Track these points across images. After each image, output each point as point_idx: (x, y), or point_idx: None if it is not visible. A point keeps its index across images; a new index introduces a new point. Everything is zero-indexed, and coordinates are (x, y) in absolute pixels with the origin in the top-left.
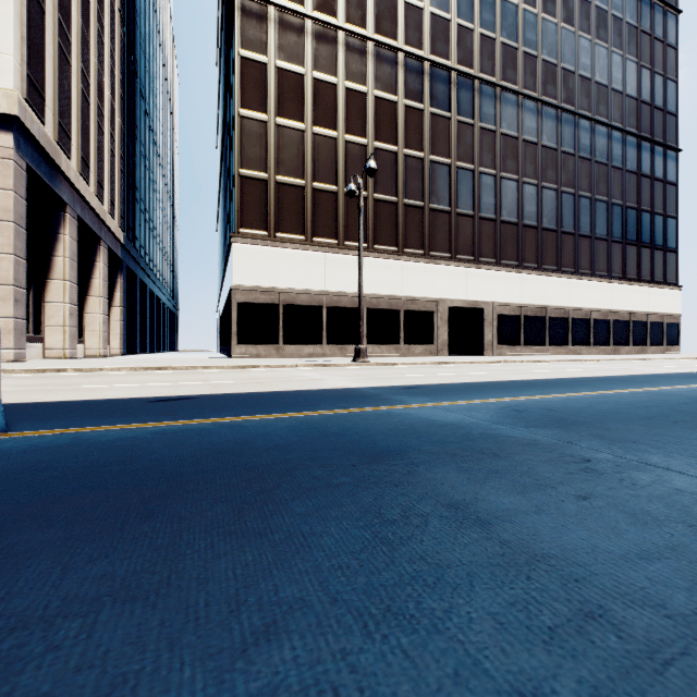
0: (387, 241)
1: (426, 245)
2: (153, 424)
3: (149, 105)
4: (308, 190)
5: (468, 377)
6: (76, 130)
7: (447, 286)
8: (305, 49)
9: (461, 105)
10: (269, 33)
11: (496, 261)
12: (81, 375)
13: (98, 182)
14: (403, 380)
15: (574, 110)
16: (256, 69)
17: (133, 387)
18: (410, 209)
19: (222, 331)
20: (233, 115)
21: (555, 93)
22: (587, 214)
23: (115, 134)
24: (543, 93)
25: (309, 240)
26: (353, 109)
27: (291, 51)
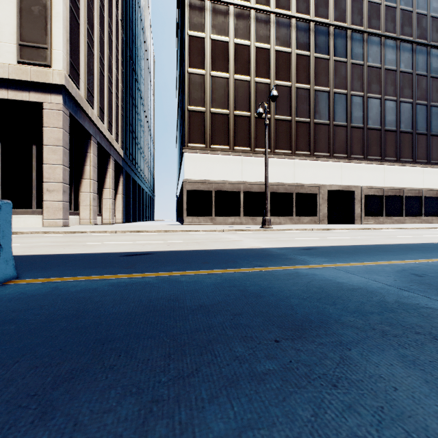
0: (283, 146)
1: (311, 148)
2: (114, 276)
3: (138, 75)
4: (231, 116)
5: (351, 240)
6: (97, 92)
7: (326, 176)
8: (229, 25)
9: (337, 49)
10: (206, 18)
11: (363, 157)
12: (93, 235)
13: (109, 122)
14: (300, 242)
15: (426, 43)
16: (198, 42)
17: (117, 244)
18: (299, 124)
19: (178, 208)
20: (184, 73)
21: (411, 32)
22: (437, 118)
23: (119, 93)
24: (401, 33)
25: (232, 148)
26: (260, 60)
27: (220, 28)
